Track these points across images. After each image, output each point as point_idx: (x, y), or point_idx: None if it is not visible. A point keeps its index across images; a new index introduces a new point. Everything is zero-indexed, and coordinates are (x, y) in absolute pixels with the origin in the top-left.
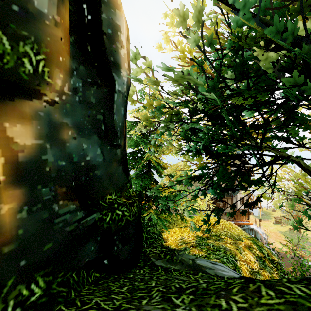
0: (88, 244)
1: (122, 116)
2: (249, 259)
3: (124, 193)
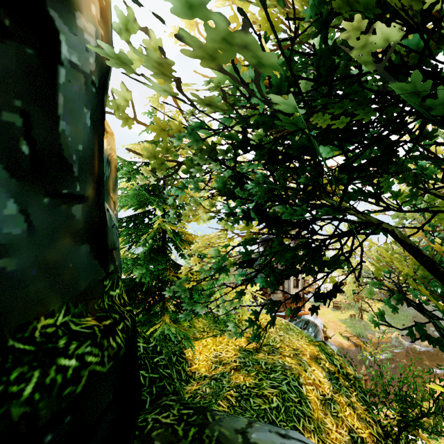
0: None
1: (85, 129)
2: (317, 379)
3: (94, 304)
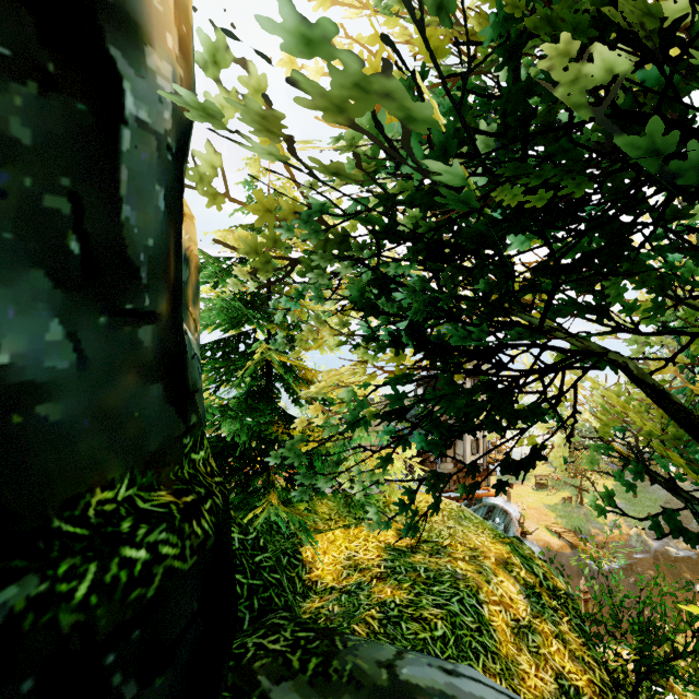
0: None
1: (157, 215)
2: (507, 596)
3: (169, 472)
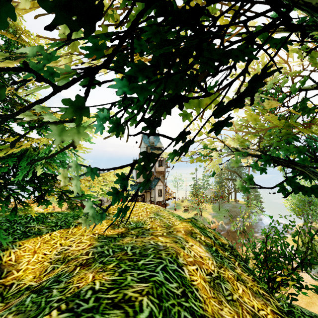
0: None
1: None
2: (198, 255)
3: None
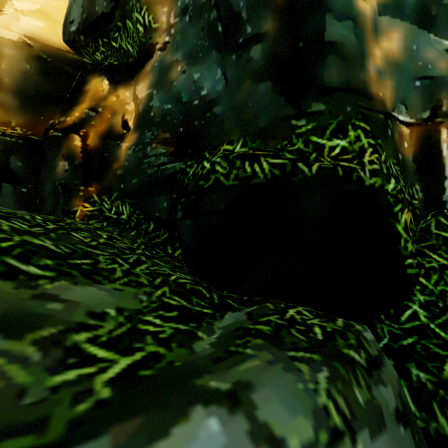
0: (163, 197)
1: None
2: None
3: (277, 144)
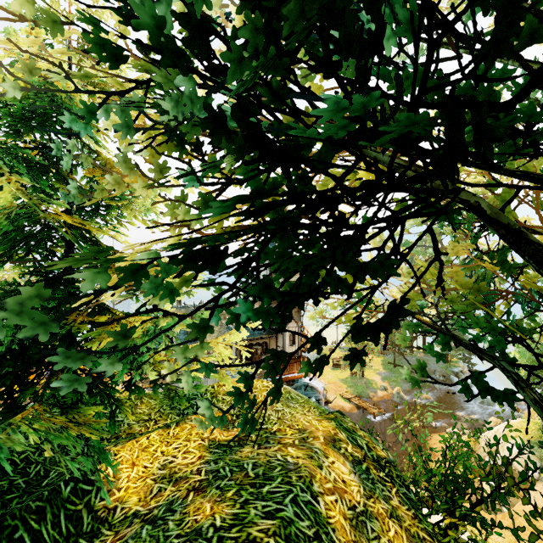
0: None
1: None
2: (340, 479)
3: None
